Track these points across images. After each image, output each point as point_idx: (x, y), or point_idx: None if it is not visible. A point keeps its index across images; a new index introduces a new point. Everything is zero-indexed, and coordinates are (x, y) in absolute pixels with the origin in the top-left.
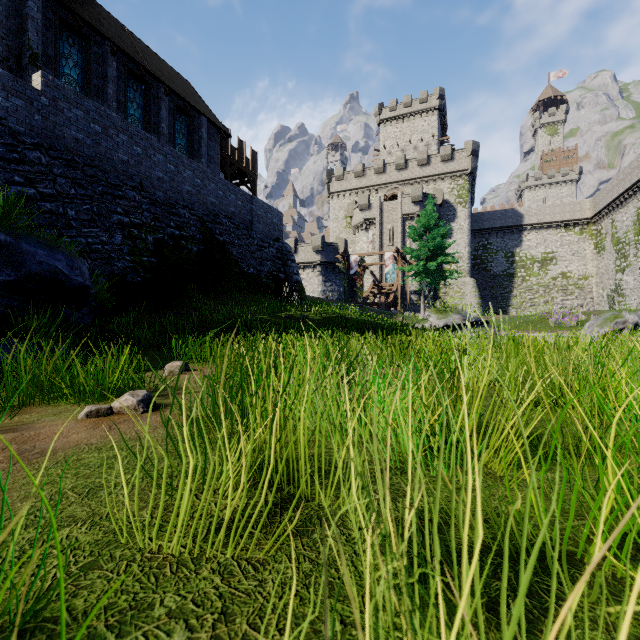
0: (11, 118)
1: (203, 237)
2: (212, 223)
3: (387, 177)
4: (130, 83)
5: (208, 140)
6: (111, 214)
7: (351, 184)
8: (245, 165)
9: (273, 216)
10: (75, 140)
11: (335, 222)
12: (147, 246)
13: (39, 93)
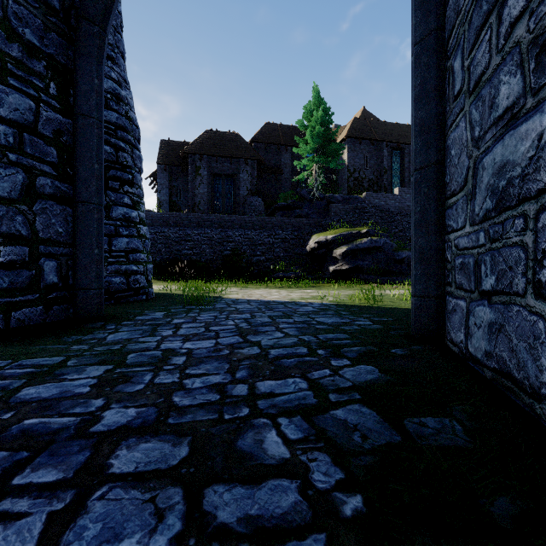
0: (391, 208)
1: None
2: None
3: None
4: None
5: None
6: None
7: None
8: None
9: None
10: (407, 206)
11: None
12: None
13: (397, 195)
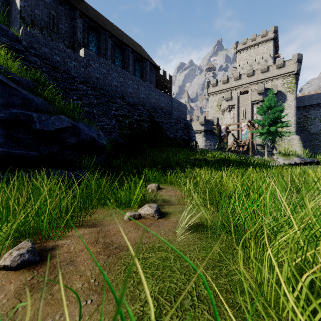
0: (72, 71)
1: (149, 119)
2: (153, 112)
3: (241, 81)
4: (116, 50)
5: (150, 72)
6: (110, 111)
7: (220, 87)
8: (166, 83)
9: (182, 107)
10: (96, 78)
11: (211, 108)
12: (125, 125)
13: (82, 58)
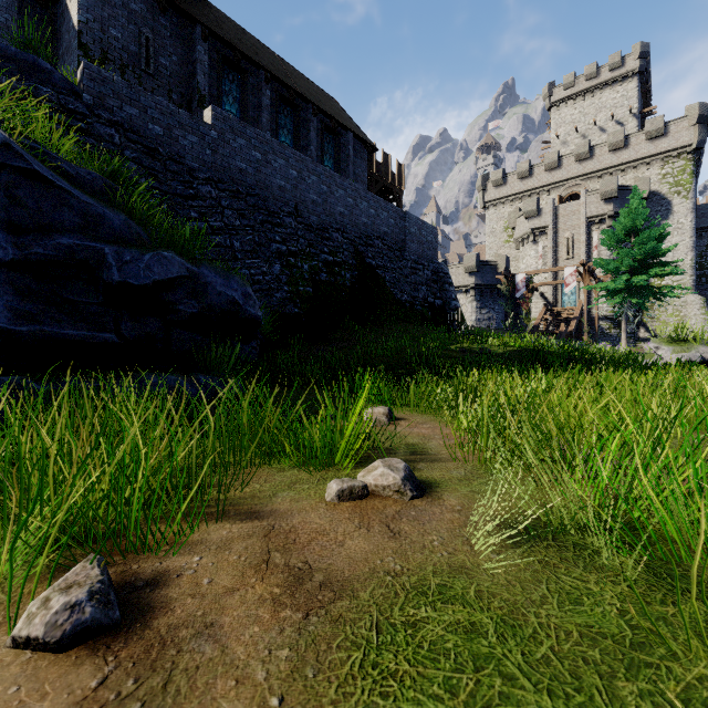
0: (188, 156)
1: (355, 262)
2: (364, 246)
3: (563, 173)
4: (281, 109)
5: (354, 158)
6: (270, 243)
7: (513, 188)
8: (390, 181)
9: (427, 233)
10: (239, 170)
11: (491, 236)
12: (303, 275)
13: (210, 127)
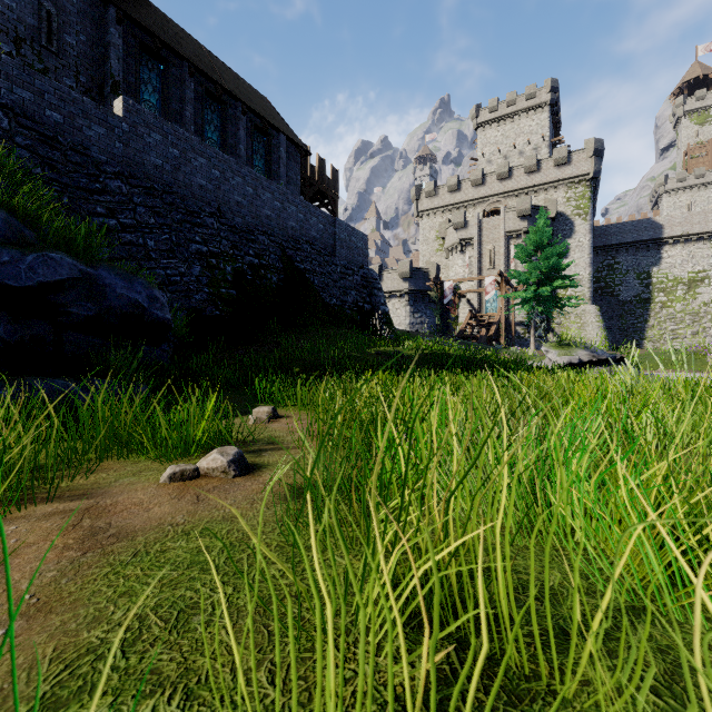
0: (94, 147)
1: (283, 265)
2: (292, 250)
3: (487, 189)
4: (208, 104)
5: (287, 160)
6: (189, 243)
7: (443, 200)
8: (325, 185)
9: (357, 240)
10: (154, 166)
11: (425, 244)
12: (225, 277)
13: (120, 119)
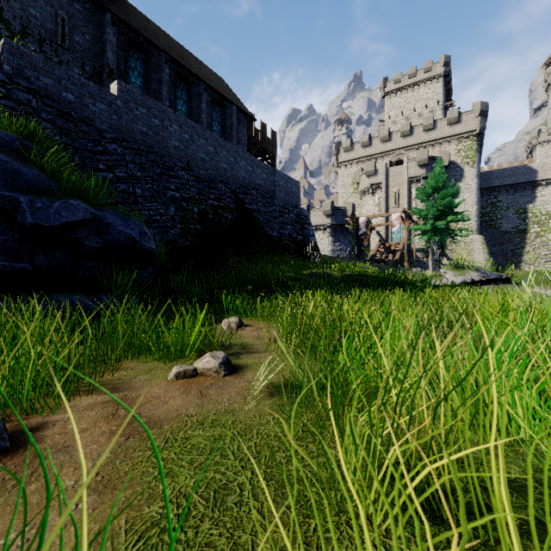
0: (97, 119)
1: (236, 206)
2: (243, 194)
3: (392, 144)
4: (178, 84)
5: (237, 125)
6: (166, 191)
7: (358, 153)
8: (266, 144)
9: (292, 186)
10: (141, 133)
11: (343, 188)
12: (193, 216)
13: (116, 98)
